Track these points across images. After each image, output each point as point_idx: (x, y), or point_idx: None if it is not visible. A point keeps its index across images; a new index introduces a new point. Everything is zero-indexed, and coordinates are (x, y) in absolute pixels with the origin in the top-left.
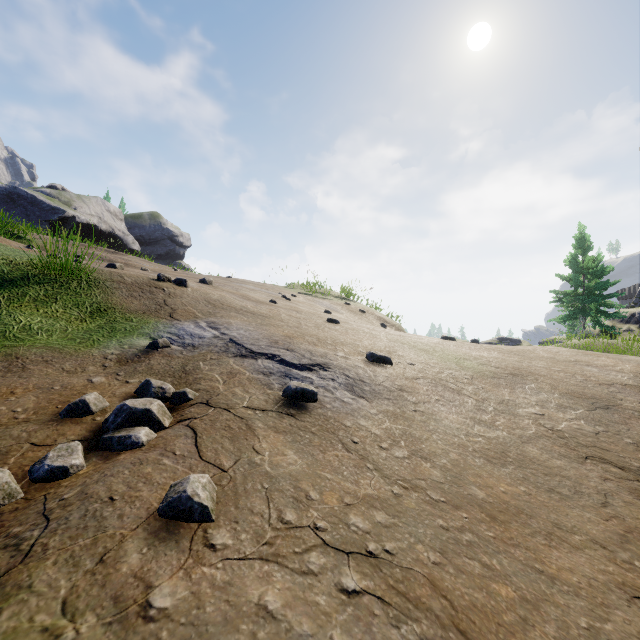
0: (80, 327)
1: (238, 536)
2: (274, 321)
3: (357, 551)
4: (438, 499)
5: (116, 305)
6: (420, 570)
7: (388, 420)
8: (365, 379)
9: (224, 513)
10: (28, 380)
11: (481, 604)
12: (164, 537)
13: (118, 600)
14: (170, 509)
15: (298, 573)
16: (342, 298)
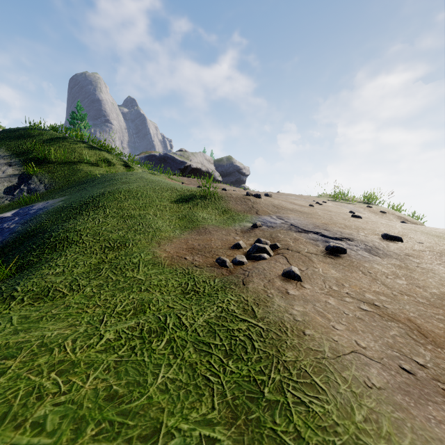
0: (220, 218)
1: (313, 287)
2: (314, 216)
3: (368, 302)
4: (423, 302)
5: (231, 208)
6: (402, 315)
7: (394, 268)
8: (379, 247)
9: (306, 281)
10: (214, 236)
11: (438, 333)
12: (286, 281)
13: (278, 289)
14: (286, 274)
15: (340, 300)
16: (364, 203)
